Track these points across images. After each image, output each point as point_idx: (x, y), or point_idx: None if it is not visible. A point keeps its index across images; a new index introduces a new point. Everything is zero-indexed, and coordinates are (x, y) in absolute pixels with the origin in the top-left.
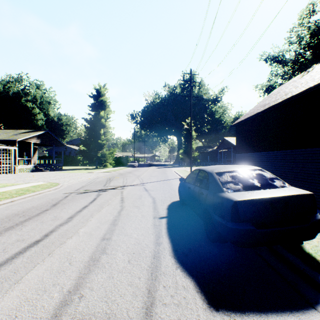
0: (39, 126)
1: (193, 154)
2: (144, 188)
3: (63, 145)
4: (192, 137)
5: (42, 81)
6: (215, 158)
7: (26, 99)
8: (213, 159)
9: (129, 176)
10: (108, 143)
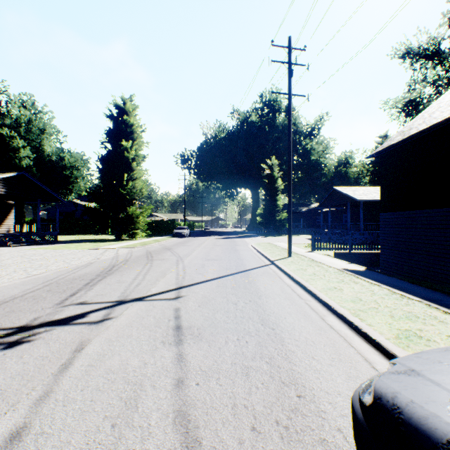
0: (24, 169)
1: (278, 215)
2: (173, 318)
3: (58, 200)
4: (277, 189)
5: (30, 94)
6: (313, 222)
7: (1, 124)
8: (309, 224)
9: (161, 260)
10: (138, 196)
